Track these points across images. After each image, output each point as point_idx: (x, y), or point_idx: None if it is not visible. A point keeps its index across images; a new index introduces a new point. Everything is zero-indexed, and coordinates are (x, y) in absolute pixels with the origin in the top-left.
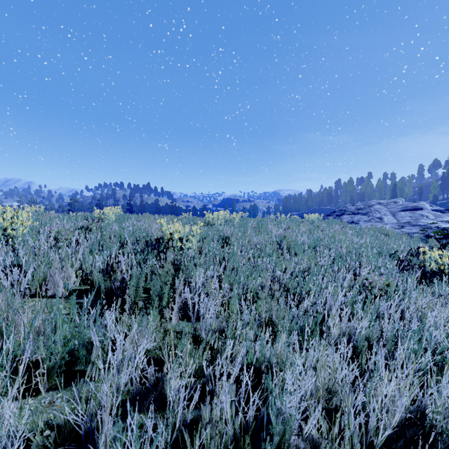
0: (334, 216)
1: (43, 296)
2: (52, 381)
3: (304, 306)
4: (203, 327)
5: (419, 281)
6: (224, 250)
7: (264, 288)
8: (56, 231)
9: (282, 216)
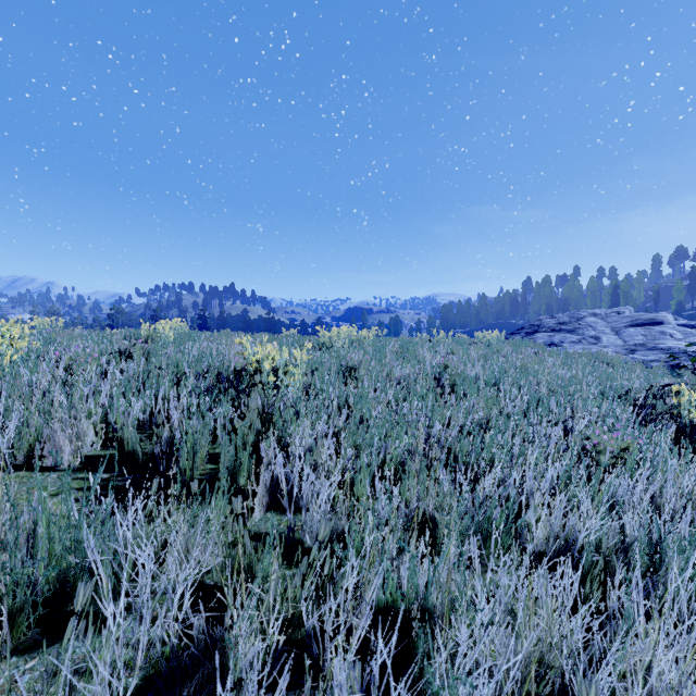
0: (523, 334)
1: (36, 468)
2: (20, 636)
3: (483, 487)
4: (308, 526)
5: (673, 441)
6: (346, 389)
7: (415, 455)
8: (70, 358)
9: (440, 334)
